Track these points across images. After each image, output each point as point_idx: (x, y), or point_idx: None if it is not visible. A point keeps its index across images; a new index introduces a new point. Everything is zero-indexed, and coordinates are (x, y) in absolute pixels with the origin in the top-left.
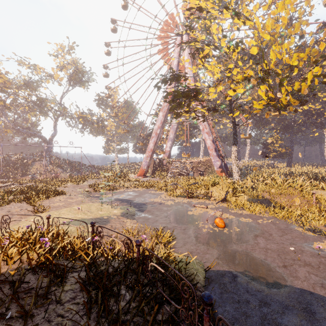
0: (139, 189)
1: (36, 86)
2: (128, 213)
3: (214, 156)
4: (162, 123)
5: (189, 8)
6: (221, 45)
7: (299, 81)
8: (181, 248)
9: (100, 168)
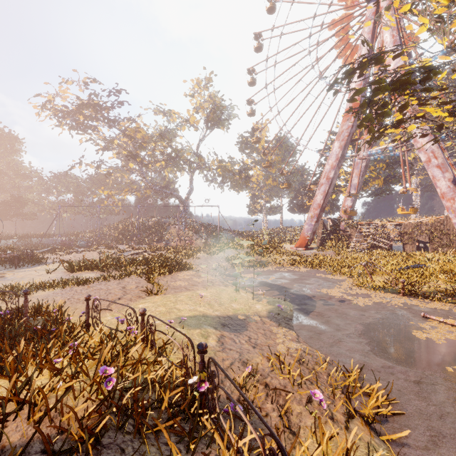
0: (300, 268)
1: (172, 136)
2: (280, 314)
3: None
4: (339, 160)
5: None
6: None
7: None
8: (427, 454)
9: (242, 235)
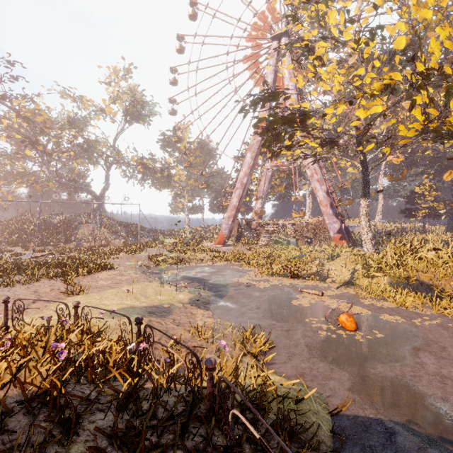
0: (218, 263)
1: (83, 125)
2: (199, 300)
3: (329, 215)
4: (251, 168)
5: None
6: (345, 39)
7: None
8: (284, 365)
9: (164, 234)
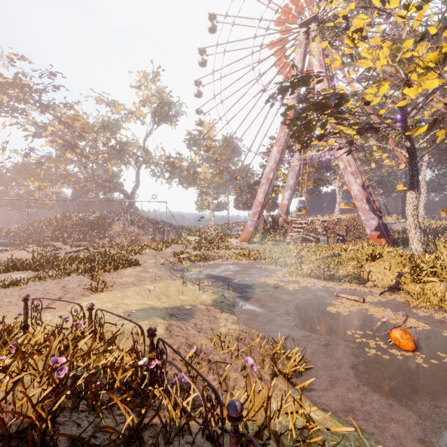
0: (243, 261)
1: (116, 128)
2: (223, 302)
3: (365, 211)
4: (277, 163)
5: None
6: (391, 6)
7: None
8: (326, 393)
9: (190, 230)
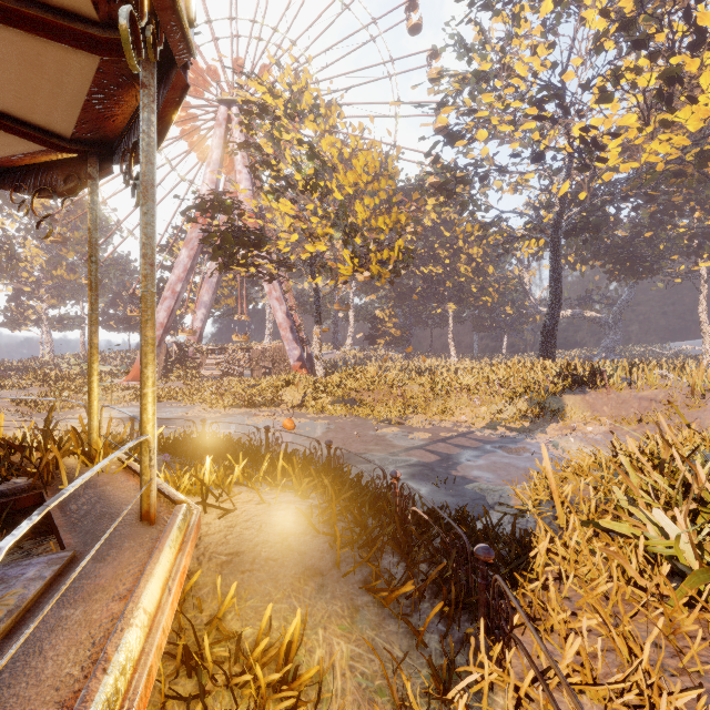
0: None
1: None
2: None
3: (289, 341)
4: (188, 272)
5: (246, 101)
6: (296, 178)
7: (389, 249)
8: None
9: (1, 367)
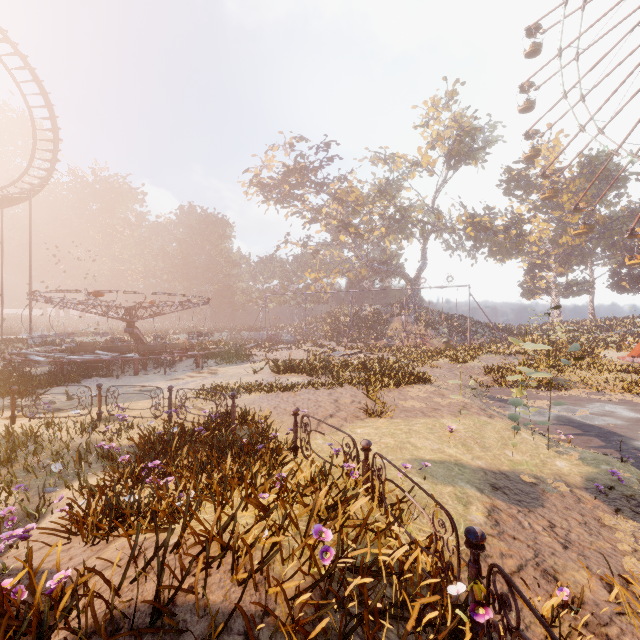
0: None
1: (395, 191)
2: (614, 487)
3: None
4: None
5: None
6: None
7: None
8: None
9: (511, 331)
